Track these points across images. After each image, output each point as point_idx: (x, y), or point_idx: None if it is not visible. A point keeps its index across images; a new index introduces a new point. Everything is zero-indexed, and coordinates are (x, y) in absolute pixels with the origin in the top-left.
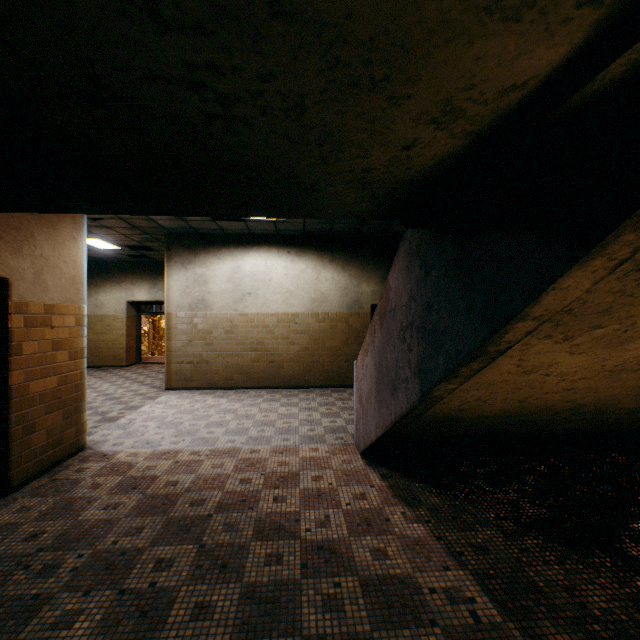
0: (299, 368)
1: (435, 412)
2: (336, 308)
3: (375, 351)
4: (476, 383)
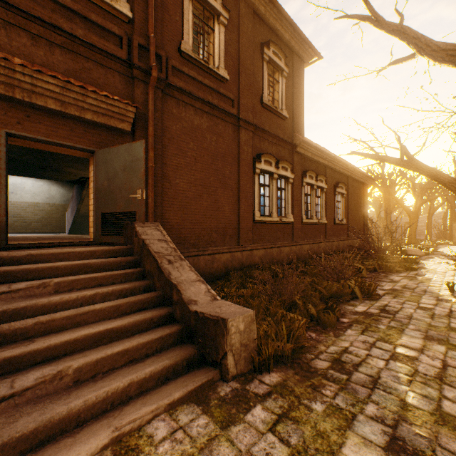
0: (40, 225)
1: (82, 213)
2: (59, 202)
3: (71, 206)
4: (85, 205)
